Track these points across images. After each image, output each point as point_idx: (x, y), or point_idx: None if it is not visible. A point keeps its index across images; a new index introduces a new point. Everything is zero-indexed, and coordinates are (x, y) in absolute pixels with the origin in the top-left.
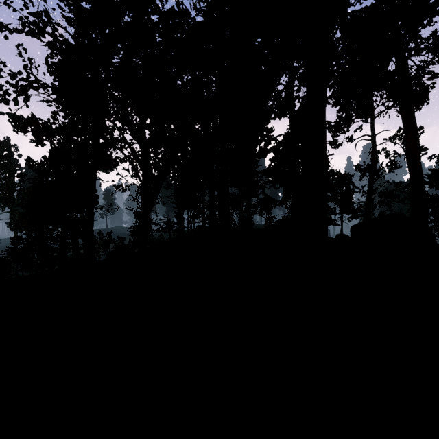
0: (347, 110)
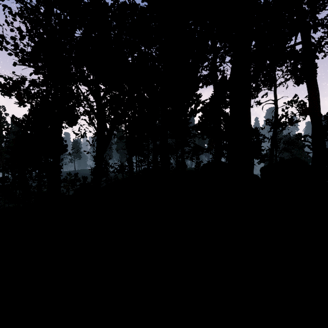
0: (256, 81)
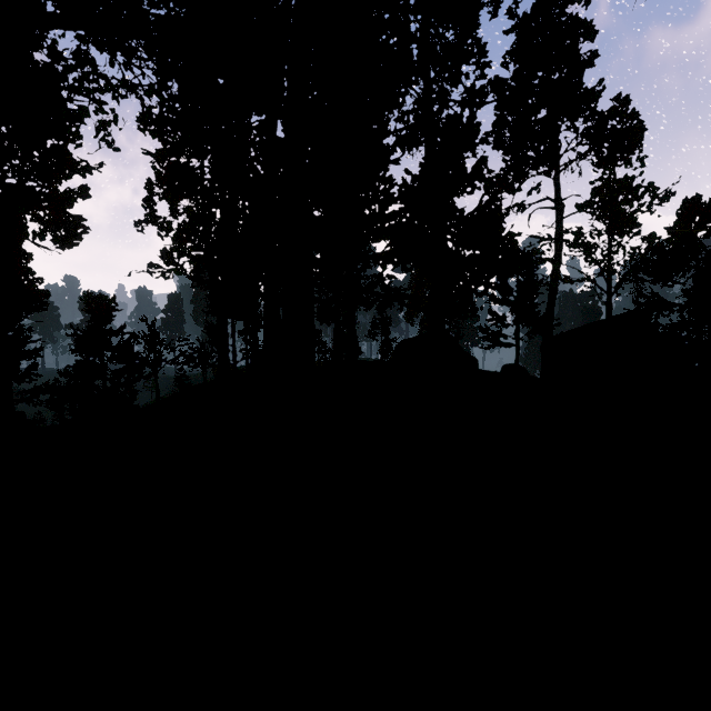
0: (520, 151)
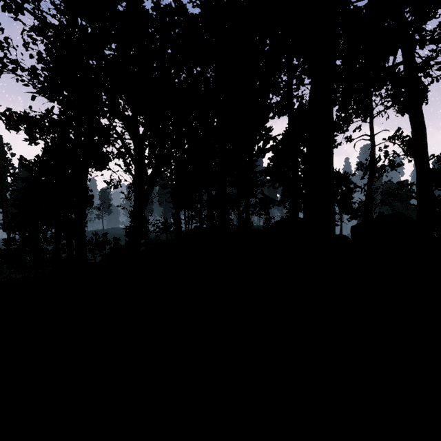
0: (346, 110)
